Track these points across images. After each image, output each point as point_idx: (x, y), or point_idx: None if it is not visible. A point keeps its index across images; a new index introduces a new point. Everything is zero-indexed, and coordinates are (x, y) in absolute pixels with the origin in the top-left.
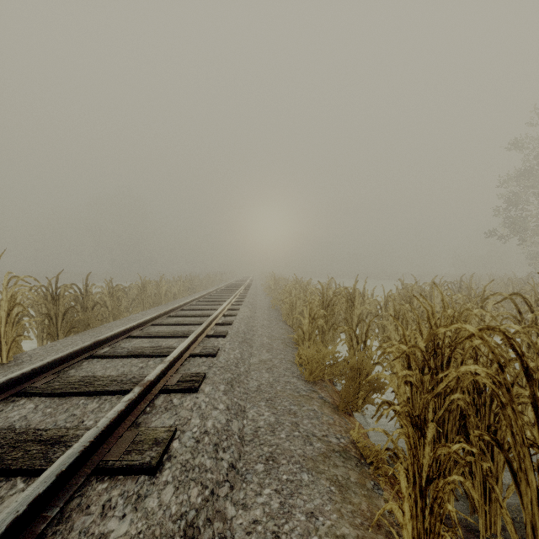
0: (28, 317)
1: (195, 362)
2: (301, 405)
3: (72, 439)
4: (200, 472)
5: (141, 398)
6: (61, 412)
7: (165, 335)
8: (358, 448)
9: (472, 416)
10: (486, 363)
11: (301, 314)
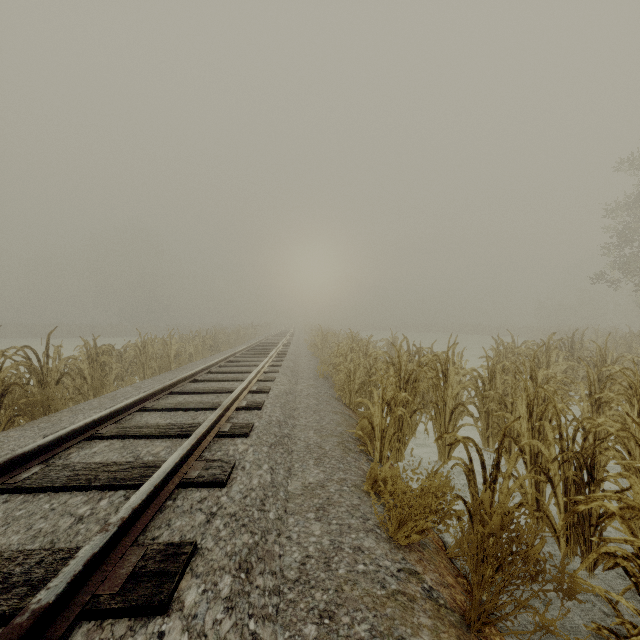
0: None
1: (185, 502)
2: (395, 635)
3: None
4: None
5: None
6: None
7: (150, 434)
8: None
9: None
10: None
11: (362, 388)
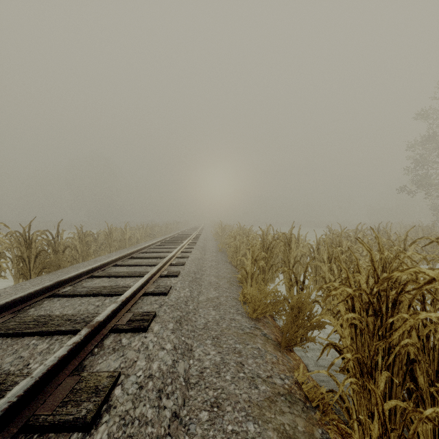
0: (4, 259)
1: (148, 301)
2: (245, 343)
3: (8, 387)
4: (139, 426)
5: (88, 340)
6: (8, 354)
7: (123, 275)
8: (302, 389)
9: (422, 362)
10: (434, 306)
11: (244, 256)
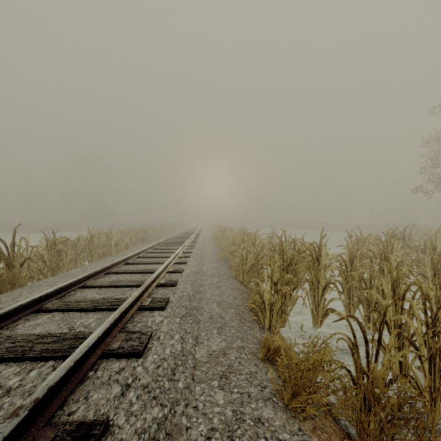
0: None
1: (105, 373)
2: None
3: None
4: None
5: None
6: None
7: (85, 307)
8: None
9: None
10: None
11: (252, 269)
